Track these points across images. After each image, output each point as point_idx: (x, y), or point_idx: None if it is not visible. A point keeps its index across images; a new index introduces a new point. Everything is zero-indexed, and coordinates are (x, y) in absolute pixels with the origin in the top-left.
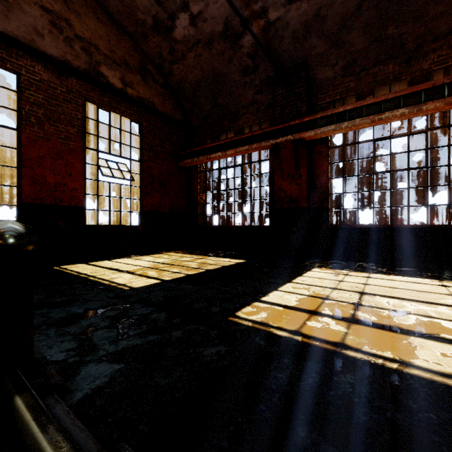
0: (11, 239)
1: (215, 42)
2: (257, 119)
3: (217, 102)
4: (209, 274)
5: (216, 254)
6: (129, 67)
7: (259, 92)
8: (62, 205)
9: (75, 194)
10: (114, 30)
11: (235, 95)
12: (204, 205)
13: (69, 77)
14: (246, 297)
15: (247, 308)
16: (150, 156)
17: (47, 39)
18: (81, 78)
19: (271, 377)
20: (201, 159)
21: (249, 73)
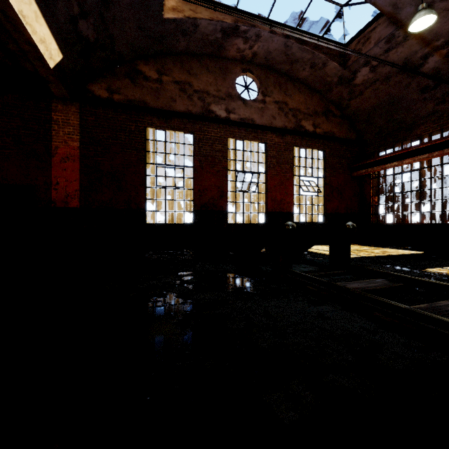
0: (353, 226)
1: (393, 76)
2: (438, 126)
3: (392, 119)
4: (394, 256)
5: (392, 247)
6: (317, 114)
7: (441, 103)
8: (283, 212)
9: (289, 205)
10: (308, 94)
11: (412, 110)
12: (376, 206)
13: (286, 135)
14: (431, 266)
15: (432, 269)
16: (330, 173)
17: (277, 118)
18: (292, 134)
19: (448, 281)
20: (375, 169)
21: (429, 90)
